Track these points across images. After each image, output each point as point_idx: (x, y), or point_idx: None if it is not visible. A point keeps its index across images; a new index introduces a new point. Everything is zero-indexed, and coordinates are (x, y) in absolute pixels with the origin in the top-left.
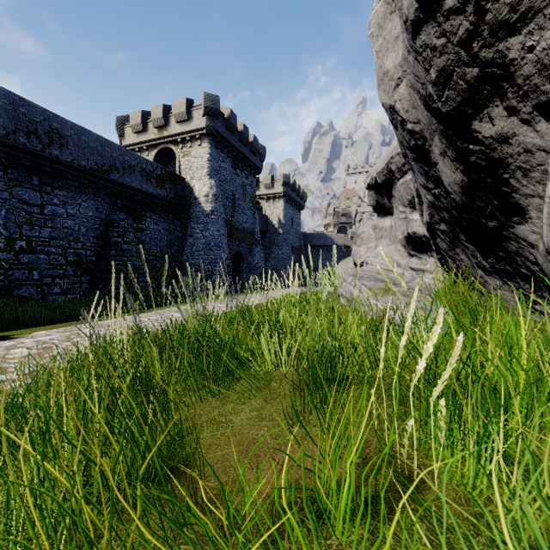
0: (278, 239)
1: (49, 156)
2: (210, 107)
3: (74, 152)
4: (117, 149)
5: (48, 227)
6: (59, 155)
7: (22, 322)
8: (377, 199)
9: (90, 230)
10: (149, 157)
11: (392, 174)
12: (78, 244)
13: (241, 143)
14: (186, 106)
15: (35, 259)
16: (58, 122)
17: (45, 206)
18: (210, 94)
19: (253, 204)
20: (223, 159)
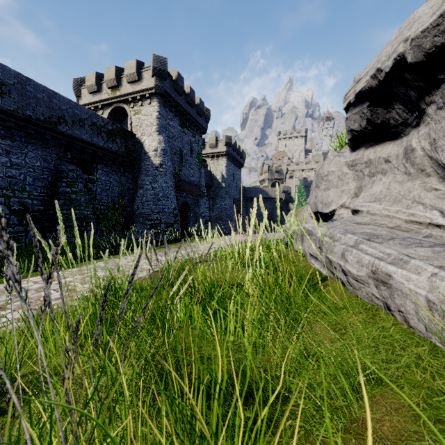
0: (221, 192)
1: None
2: (159, 68)
3: (17, 101)
4: (66, 102)
5: None
6: (0, 103)
7: None
8: (371, 116)
9: (37, 180)
10: (104, 116)
11: None
12: (24, 193)
13: (188, 105)
14: (137, 68)
15: None
16: None
17: None
18: (158, 56)
19: (199, 160)
20: (172, 118)
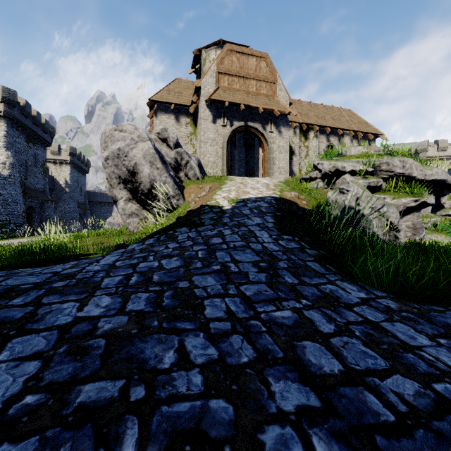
0: (65, 196)
1: None
2: (9, 98)
3: None
4: None
5: None
6: None
7: None
8: None
9: None
10: None
11: None
12: None
13: (34, 124)
14: None
15: None
16: None
17: None
18: (8, 88)
19: (43, 170)
20: (18, 135)
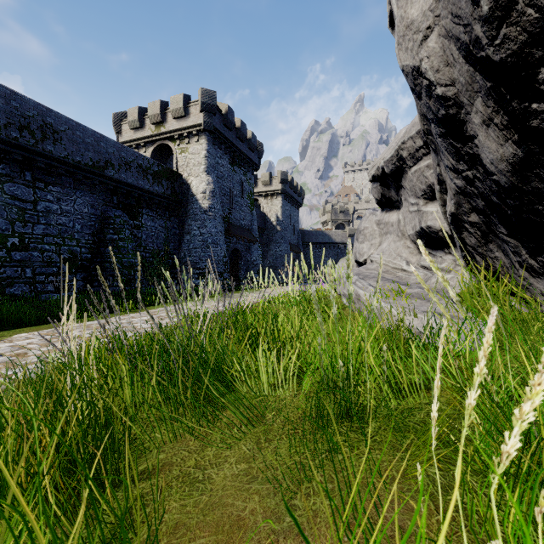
0: (275, 236)
1: (42, 152)
2: (208, 103)
3: (68, 147)
4: (112, 144)
5: (41, 224)
6: (53, 151)
7: (7, 323)
8: (383, 192)
9: (85, 227)
10: (147, 154)
11: (402, 162)
12: (73, 241)
13: (239, 140)
14: (184, 102)
15: (28, 257)
16: (51, 117)
17: (39, 202)
18: (207, 90)
19: (250, 201)
20: (221, 155)
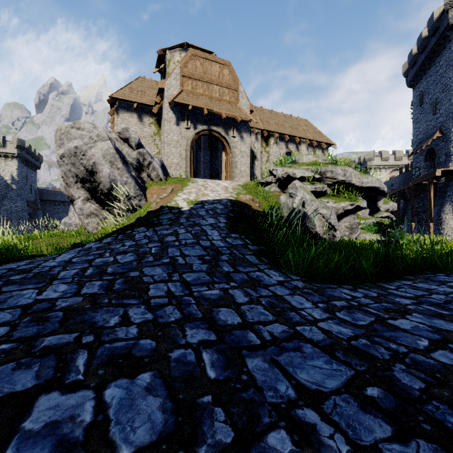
0: (11, 193)
1: None
2: None
3: None
4: None
5: None
6: None
7: None
8: None
9: None
10: None
11: None
12: None
13: None
14: None
15: None
16: None
17: None
18: None
19: None
20: None
